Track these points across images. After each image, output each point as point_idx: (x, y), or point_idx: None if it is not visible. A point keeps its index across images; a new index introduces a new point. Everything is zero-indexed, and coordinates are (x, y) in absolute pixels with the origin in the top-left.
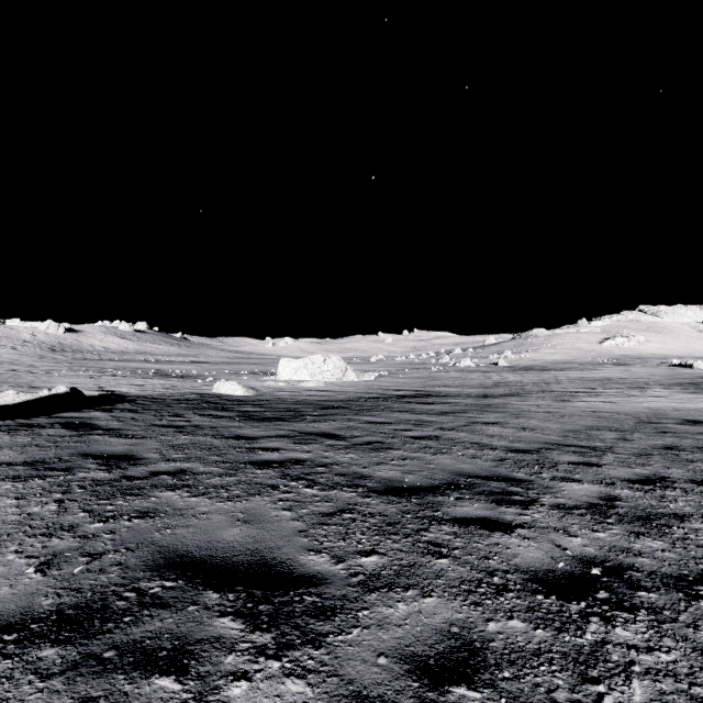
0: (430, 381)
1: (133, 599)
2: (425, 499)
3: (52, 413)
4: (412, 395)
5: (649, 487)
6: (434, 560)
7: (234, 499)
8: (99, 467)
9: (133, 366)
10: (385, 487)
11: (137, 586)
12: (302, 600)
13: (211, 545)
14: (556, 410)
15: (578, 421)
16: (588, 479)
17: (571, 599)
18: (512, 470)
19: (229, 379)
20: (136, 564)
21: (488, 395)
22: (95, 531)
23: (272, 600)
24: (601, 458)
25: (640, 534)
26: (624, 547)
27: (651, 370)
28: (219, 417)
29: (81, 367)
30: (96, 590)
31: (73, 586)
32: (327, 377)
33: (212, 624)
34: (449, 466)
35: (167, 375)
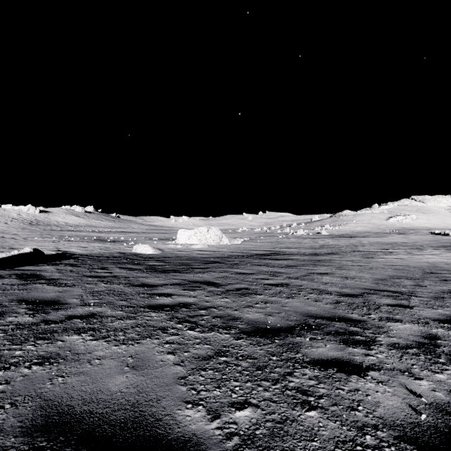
0: (277, 244)
1: None
2: (286, 340)
3: (15, 267)
4: (266, 254)
5: None
6: (304, 413)
7: (128, 342)
8: (27, 311)
9: (82, 234)
10: (252, 328)
11: None
12: None
13: (95, 397)
14: (365, 264)
15: (382, 272)
16: (407, 319)
17: None
18: (347, 312)
19: (144, 243)
20: (12, 425)
21: (317, 254)
22: None
23: None
24: (409, 301)
25: None
26: None
27: (422, 237)
28: (132, 270)
29: (48, 235)
30: None
31: None
32: (210, 241)
33: None
34: (300, 308)
35: (104, 240)
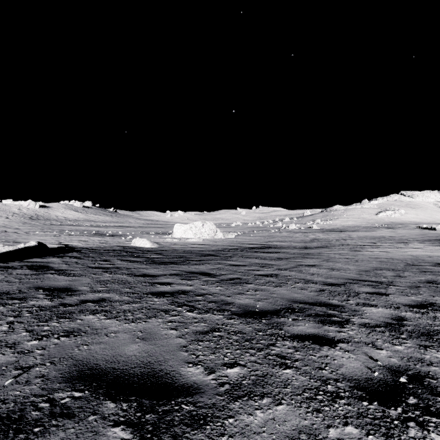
0: (269, 238)
1: (46, 409)
2: (271, 320)
3: (23, 259)
4: (259, 247)
5: (424, 310)
6: (281, 371)
7: (136, 321)
8: (45, 297)
9: (82, 229)
10: (243, 311)
11: (52, 396)
12: (181, 409)
13: (115, 359)
14: (352, 257)
15: (367, 264)
16: (381, 304)
17: (389, 404)
18: (329, 298)
19: (142, 237)
20: (55, 376)
21: (307, 247)
22: (30, 347)
23: (157, 409)
24: (387, 289)
25: (427, 347)
26: (418, 358)
27: (410, 231)
28: (133, 262)
29: (49, 229)
30: (18, 401)
31: (1, 397)
32: (205, 235)
33: (106, 434)
34: (286, 295)
35: (103, 234)
